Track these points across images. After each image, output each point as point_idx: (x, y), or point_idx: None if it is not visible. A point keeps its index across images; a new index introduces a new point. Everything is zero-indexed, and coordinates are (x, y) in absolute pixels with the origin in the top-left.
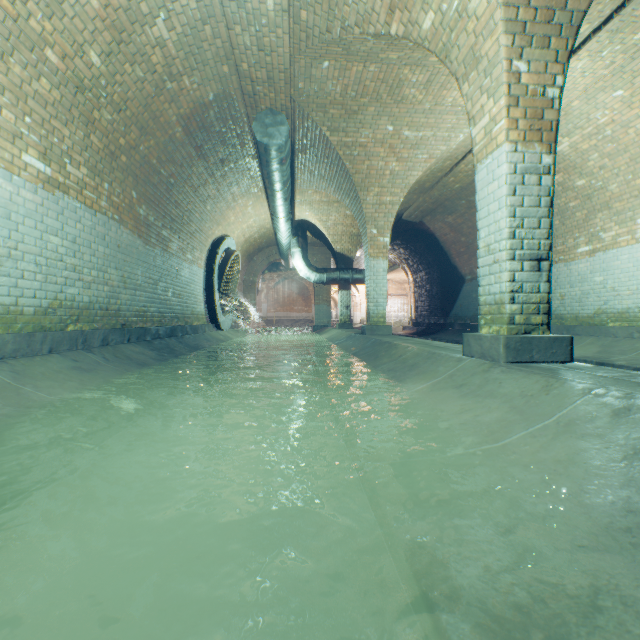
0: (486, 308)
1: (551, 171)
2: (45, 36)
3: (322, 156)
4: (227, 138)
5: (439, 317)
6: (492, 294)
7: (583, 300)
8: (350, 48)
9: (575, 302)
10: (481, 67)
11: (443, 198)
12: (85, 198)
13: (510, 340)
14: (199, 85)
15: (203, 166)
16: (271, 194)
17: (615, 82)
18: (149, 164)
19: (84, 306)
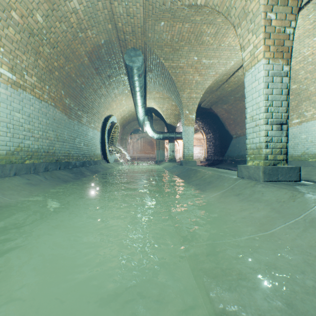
0: (251, 151)
1: (288, 75)
2: (11, 4)
3: (160, 73)
4: (111, 64)
5: (219, 156)
6: (254, 143)
7: (295, 147)
8: (175, 14)
9: (291, 148)
10: (248, 18)
11: (222, 95)
12: (35, 93)
13: (266, 169)
14: (96, 35)
15: (99, 79)
16: (134, 93)
17: (315, 32)
18: (70, 77)
19: (35, 150)
